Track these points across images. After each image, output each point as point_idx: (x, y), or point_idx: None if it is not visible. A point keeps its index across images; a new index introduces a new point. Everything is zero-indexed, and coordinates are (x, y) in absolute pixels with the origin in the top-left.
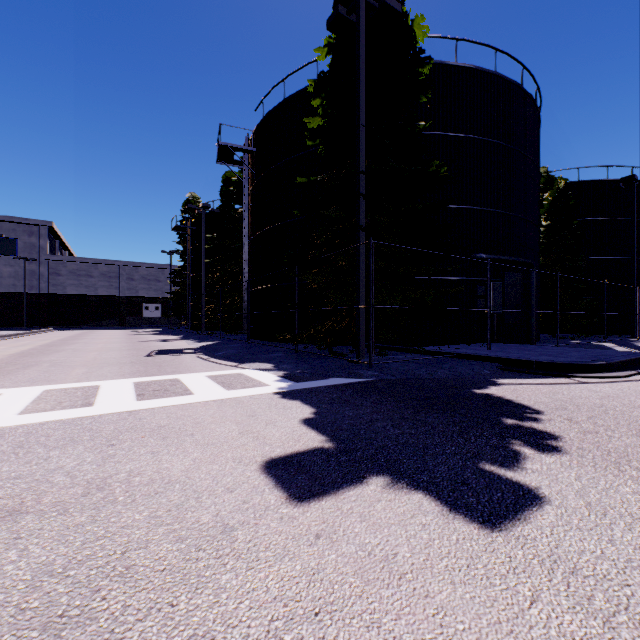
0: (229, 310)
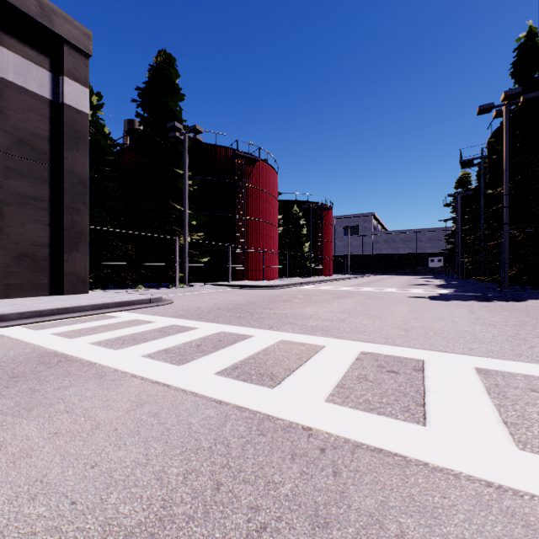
0: None
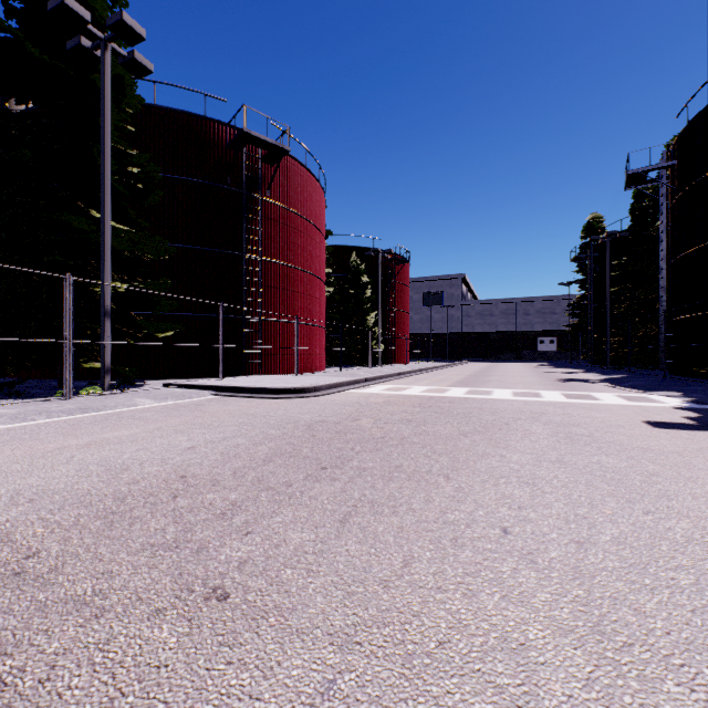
0: (641, 342)
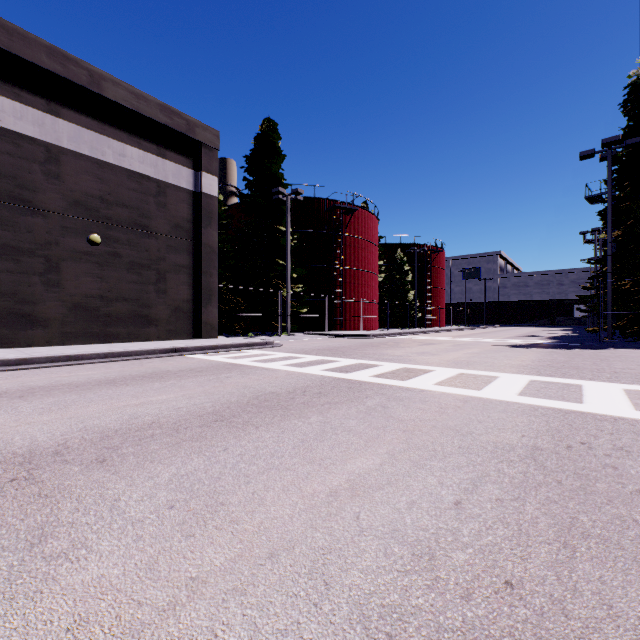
0: None
